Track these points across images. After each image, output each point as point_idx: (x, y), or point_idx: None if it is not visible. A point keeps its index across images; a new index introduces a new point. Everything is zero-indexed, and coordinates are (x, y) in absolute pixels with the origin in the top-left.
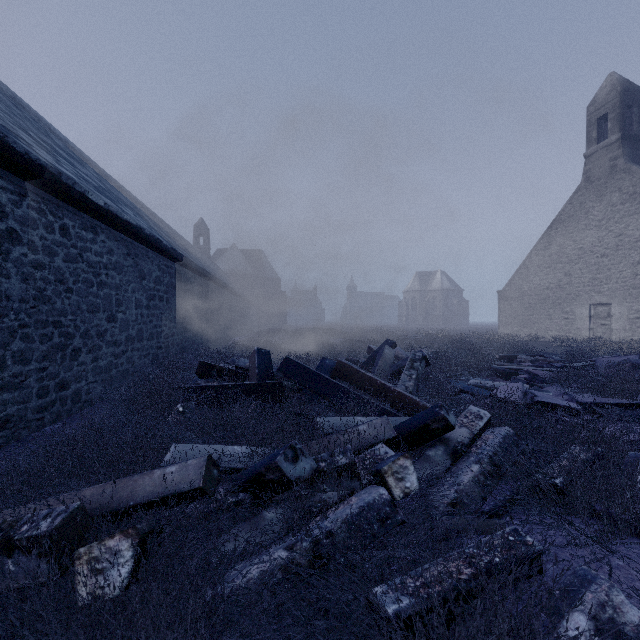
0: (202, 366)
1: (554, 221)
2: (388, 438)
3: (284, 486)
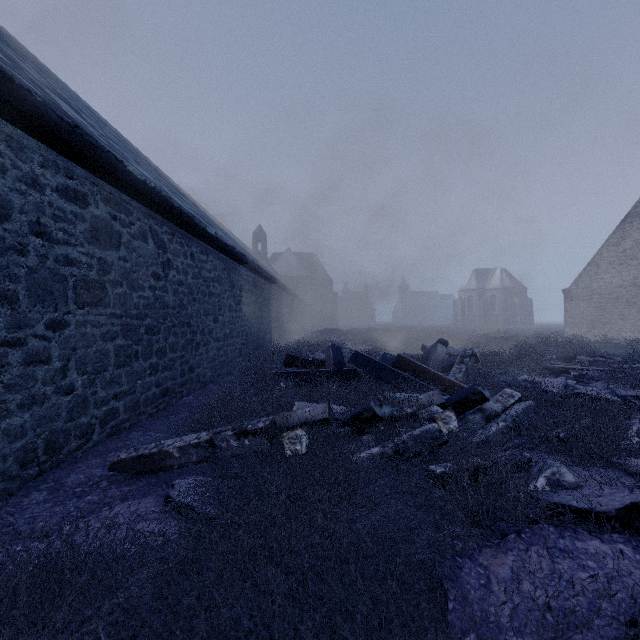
0: (288, 357)
1: (628, 214)
2: (439, 403)
3: (374, 421)
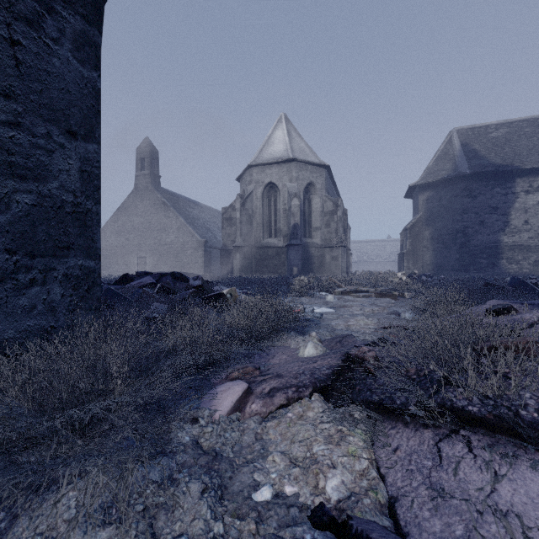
0: None
1: (120, 207)
2: None
3: None
